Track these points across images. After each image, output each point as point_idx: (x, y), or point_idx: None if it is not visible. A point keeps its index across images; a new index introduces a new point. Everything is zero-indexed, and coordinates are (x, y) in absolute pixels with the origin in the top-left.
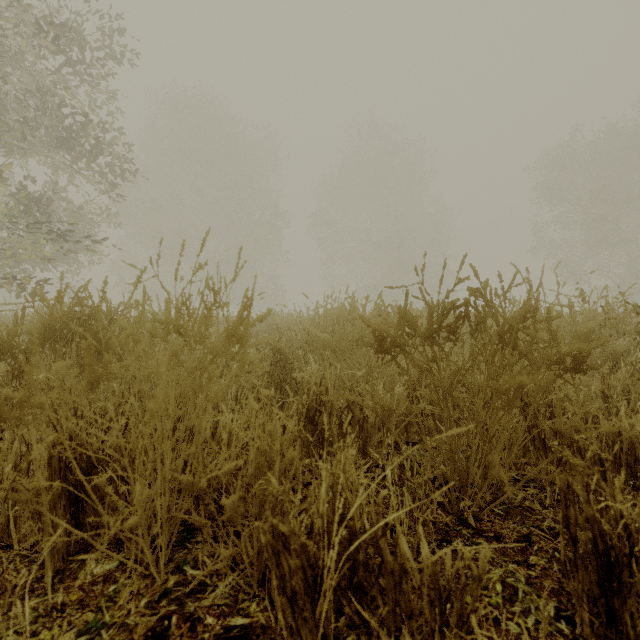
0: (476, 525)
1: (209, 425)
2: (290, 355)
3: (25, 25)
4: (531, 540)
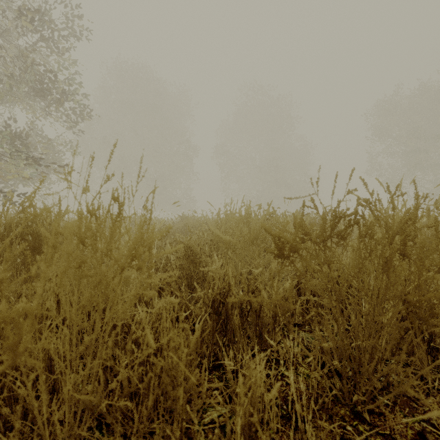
0: (370, 419)
1: (109, 345)
2: (198, 251)
3: (8, 9)
4: (427, 439)
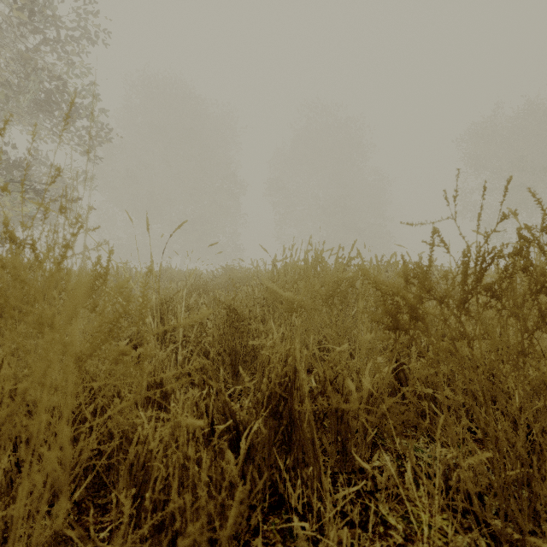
0: None
1: None
2: (246, 315)
3: None
4: None
